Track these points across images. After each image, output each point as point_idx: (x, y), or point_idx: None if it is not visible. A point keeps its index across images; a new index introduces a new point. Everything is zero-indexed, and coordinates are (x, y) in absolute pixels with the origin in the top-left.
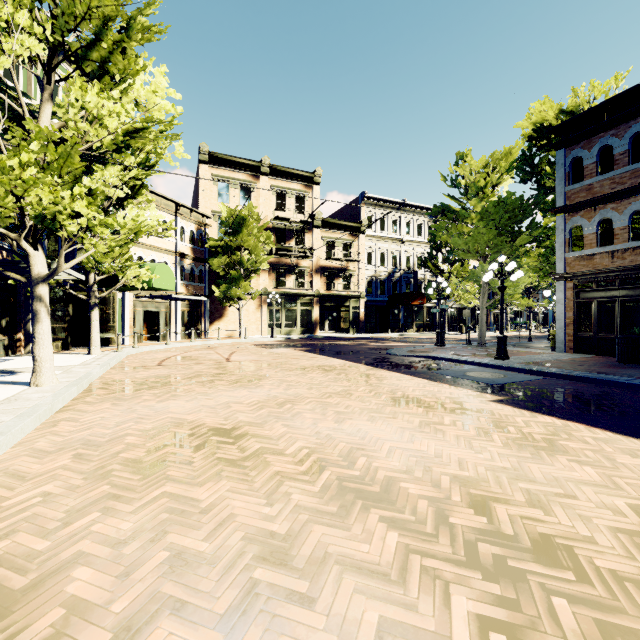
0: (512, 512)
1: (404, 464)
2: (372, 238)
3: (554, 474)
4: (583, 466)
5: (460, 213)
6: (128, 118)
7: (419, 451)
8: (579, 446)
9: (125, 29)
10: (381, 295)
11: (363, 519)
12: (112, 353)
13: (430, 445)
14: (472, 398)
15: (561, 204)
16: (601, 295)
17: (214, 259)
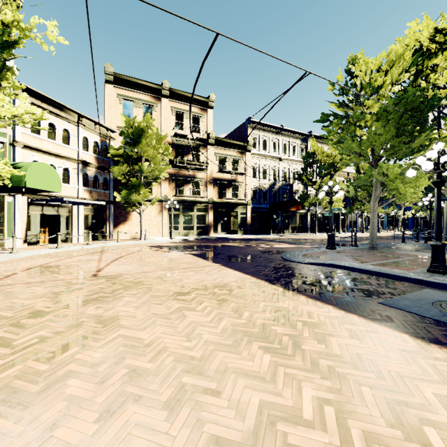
0: None
1: None
2: (256, 156)
3: None
4: None
5: (354, 115)
6: None
7: None
8: None
9: None
10: (264, 203)
11: None
12: None
13: None
14: None
15: None
16: None
17: (114, 167)
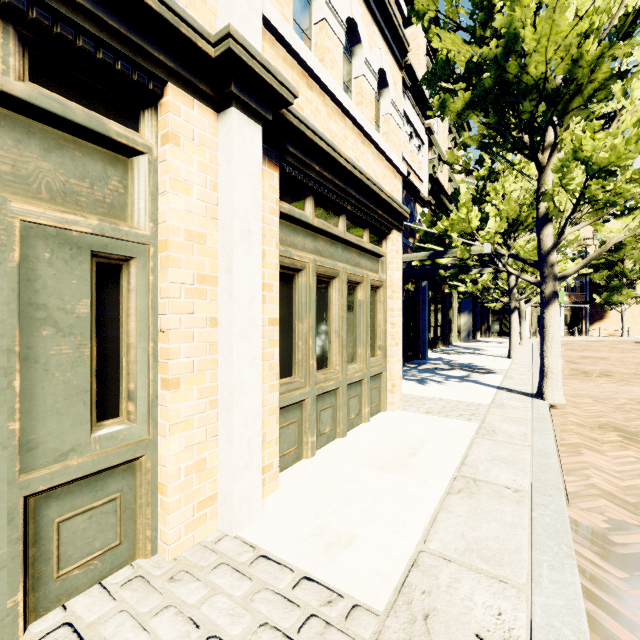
0: None
1: None
2: None
3: None
4: None
5: None
6: None
7: None
8: None
9: None
10: None
11: None
12: (528, 339)
13: None
14: None
15: None
16: None
17: (595, 274)
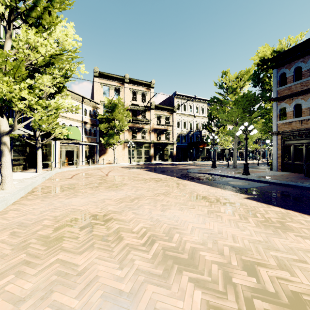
0: (270, 274)
1: (201, 238)
2: (179, 114)
3: (289, 245)
4: (304, 239)
5: (224, 101)
6: (52, 48)
7: (209, 229)
8: (298, 226)
9: (50, 1)
10: (184, 142)
11: (178, 280)
12: (48, 172)
13: (215, 225)
14: (234, 196)
15: (275, 96)
16: (295, 142)
17: (101, 124)
